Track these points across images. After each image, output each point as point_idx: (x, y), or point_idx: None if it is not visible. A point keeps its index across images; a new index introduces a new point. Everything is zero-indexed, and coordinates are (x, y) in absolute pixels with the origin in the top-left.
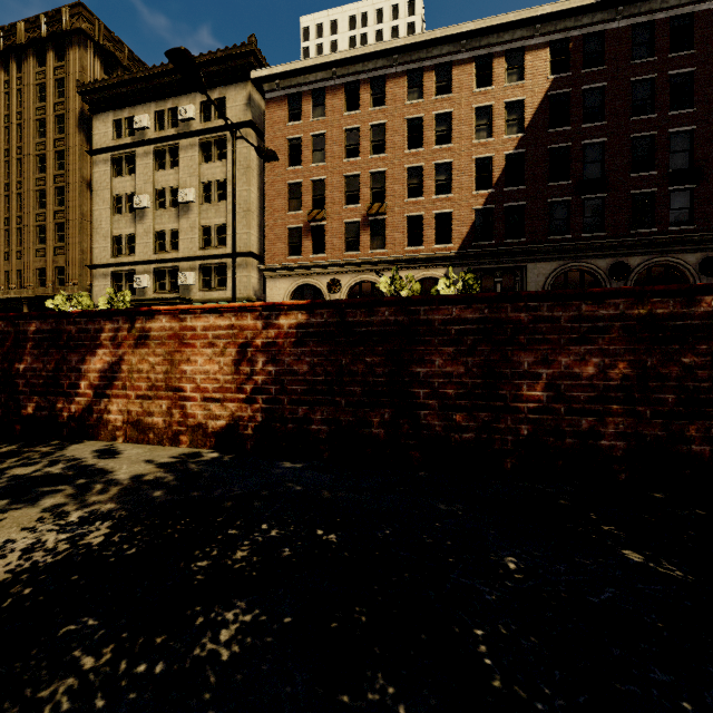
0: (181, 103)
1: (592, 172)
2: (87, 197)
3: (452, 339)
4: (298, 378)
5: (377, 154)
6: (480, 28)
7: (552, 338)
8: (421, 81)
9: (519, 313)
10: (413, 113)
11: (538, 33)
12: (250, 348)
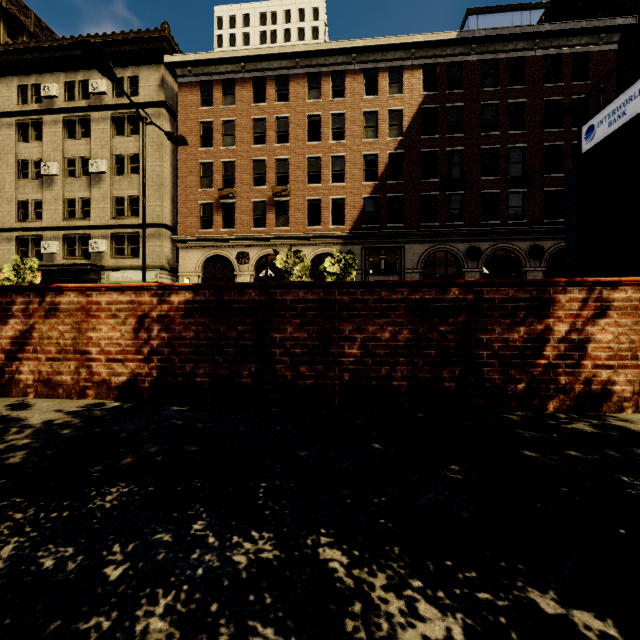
0: (92, 76)
1: (454, 173)
2: None
3: (299, 313)
4: (186, 342)
5: (282, 142)
6: (368, 46)
7: (363, 313)
8: (320, 84)
9: (343, 296)
10: (313, 110)
11: (413, 57)
12: (147, 319)
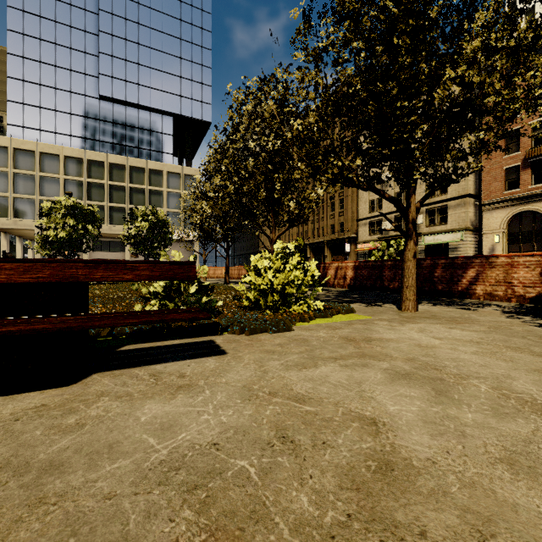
0: None
1: None
2: None
3: None
4: None
5: None
6: None
7: None
8: None
9: None
10: None
11: None
12: None
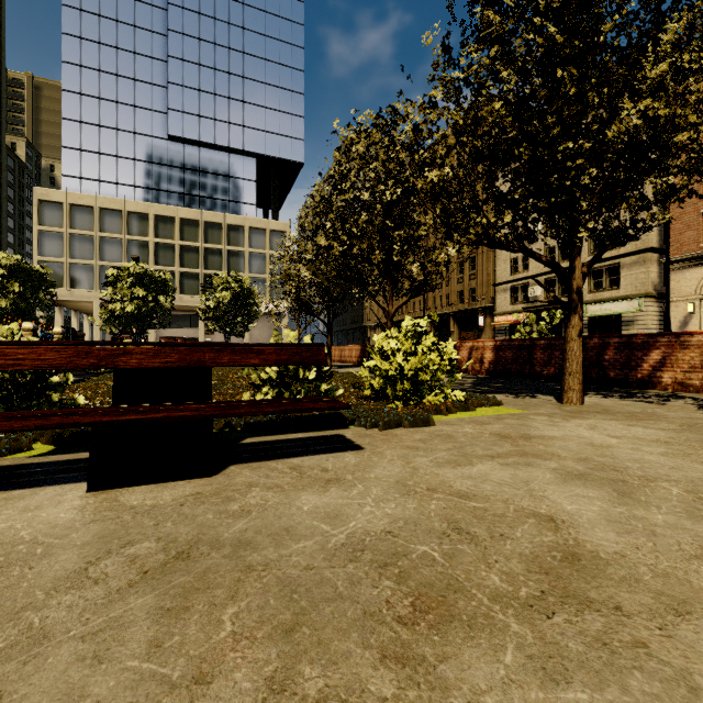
0: None
1: None
2: None
3: None
4: None
5: None
6: None
7: None
8: None
9: None
10: None
11: None
12: None
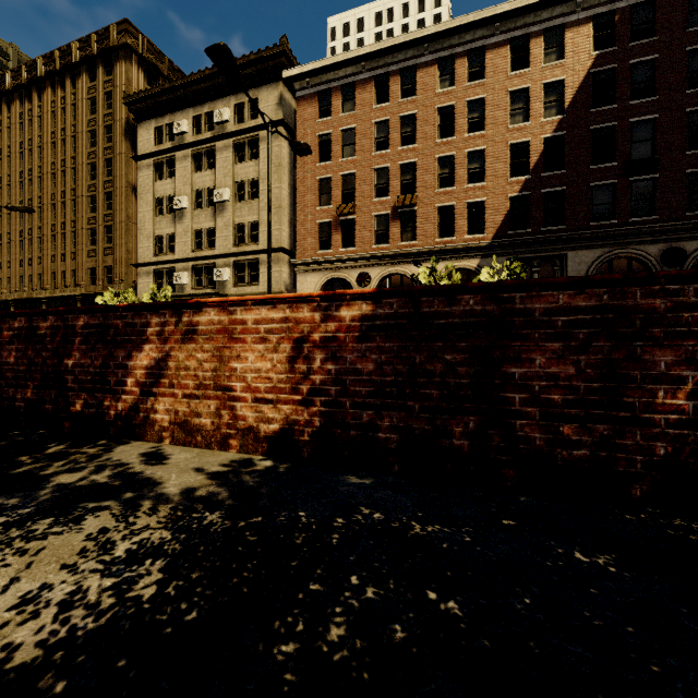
0: (216, 106)
1: (641, 151)
2: (132, 201)
3: (559, 332)
4: (362, 378)
5: (406, 146)
6: (516, 8)
7: None
8: (453, 69)
9: (653, 299)
10: (445, 101)
11: (580, 8)
12: (306, 343)
